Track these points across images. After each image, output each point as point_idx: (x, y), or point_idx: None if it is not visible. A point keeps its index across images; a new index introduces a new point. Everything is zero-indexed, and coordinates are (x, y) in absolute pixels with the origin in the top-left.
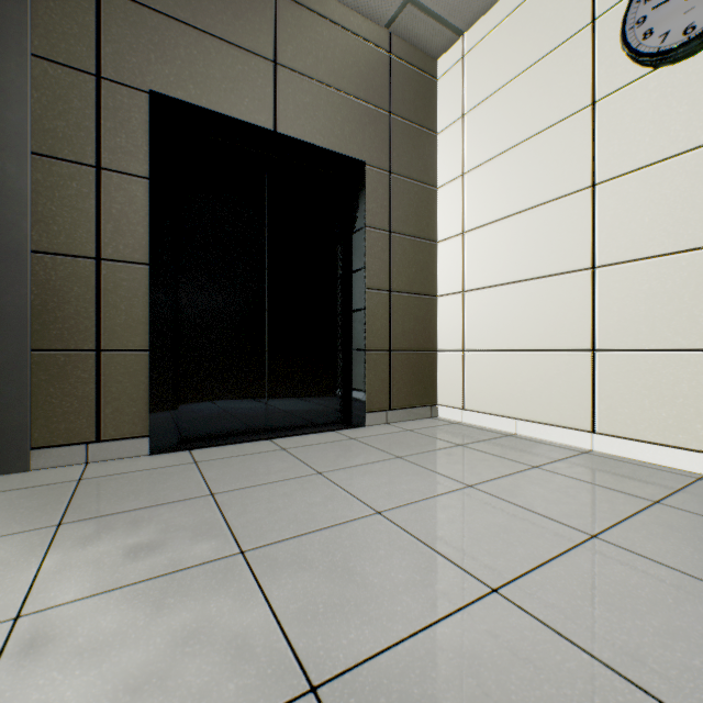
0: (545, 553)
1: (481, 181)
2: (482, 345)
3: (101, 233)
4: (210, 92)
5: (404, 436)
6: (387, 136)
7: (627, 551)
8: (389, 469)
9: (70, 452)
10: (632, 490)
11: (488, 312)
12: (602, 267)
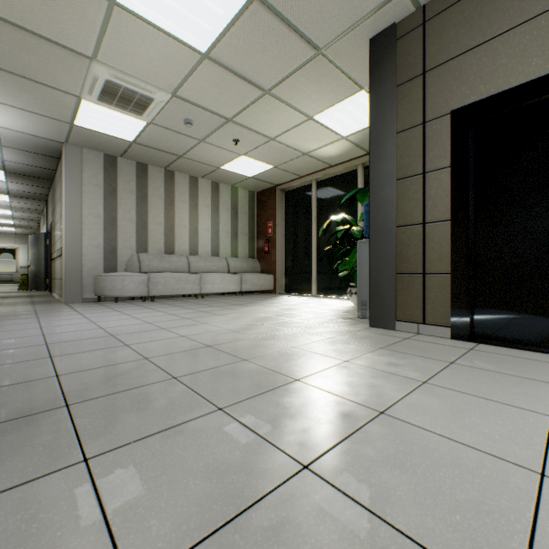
0: None
1: None
2: None
3: (425, 209)
4: (496, 80)
5: None
6: None
7: None
8: None
9: (410, 326)
10: None
11: None
12: None
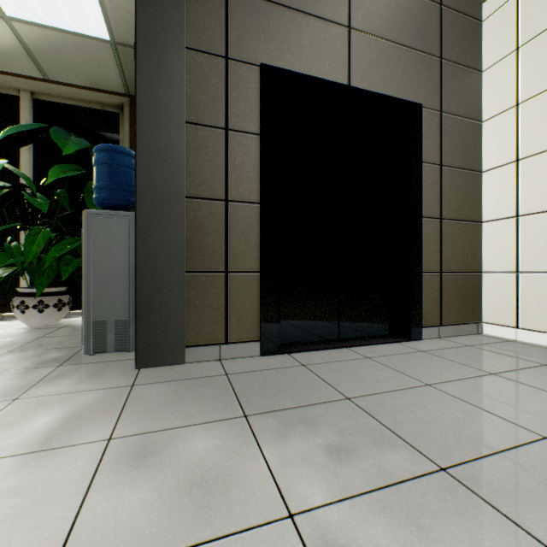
0: None
1: (542, 108)
2: (544, 267)
3: (228, 180)
4: (301, 60)
5: (472, 352)
6: (438, 80)
7: None
8: (497, 386)
9: (209, 350)
10: None
11: None
12: None
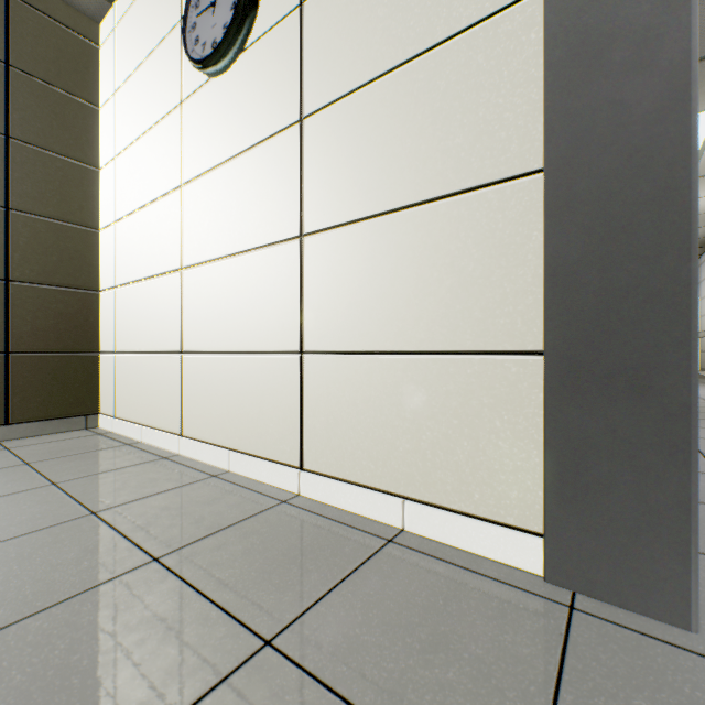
0: None
1: (125, 167)
2: (126, 346)
3: None
4: None
5: None
6: (1, 91)
7: None
8: None
9: None
10: (102, 500)
11: (129, 311)
12: (186, 269)
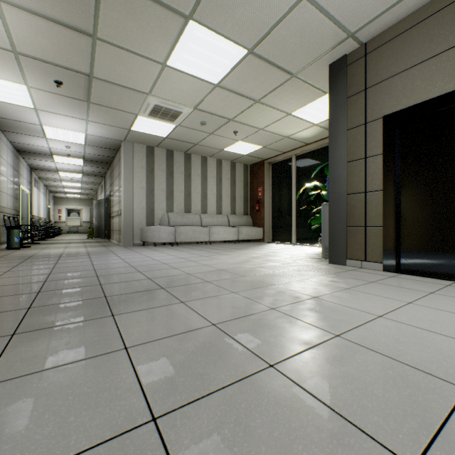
0: (433, 330)
1: None
2: None
3: (366, 182)
4: (413, 95)
5: None
6: None
7: None
8: None
9: (356, 262)
10: None
11: None
12: None
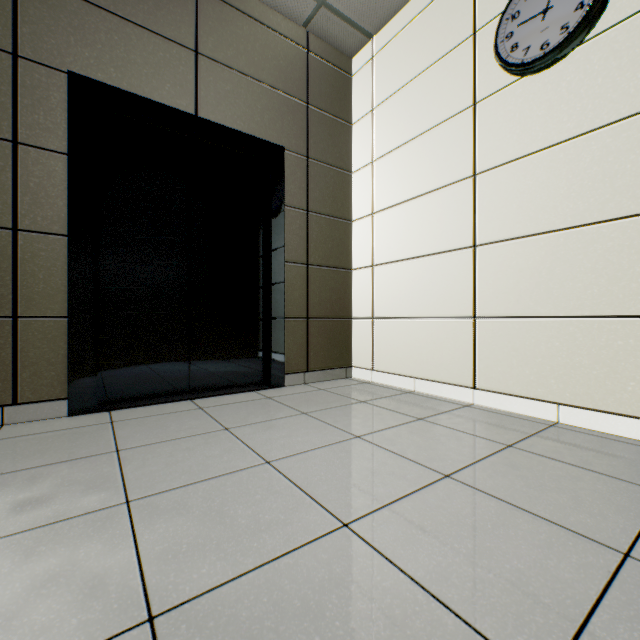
0: (401, 491)
1: (387, 168)
2: (388, 313)
3: (18, 205)
4: (131, 76)
5: (316, 395)
6: (305, 125)
7: (470, 487)
8: (291, 424)
9: None
10: (493, 436)
11: (392, 284)
12: (481, 246)
